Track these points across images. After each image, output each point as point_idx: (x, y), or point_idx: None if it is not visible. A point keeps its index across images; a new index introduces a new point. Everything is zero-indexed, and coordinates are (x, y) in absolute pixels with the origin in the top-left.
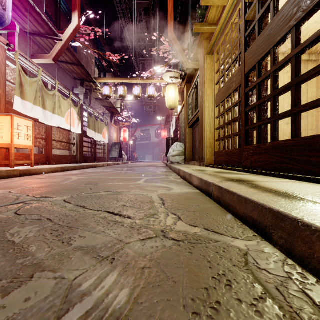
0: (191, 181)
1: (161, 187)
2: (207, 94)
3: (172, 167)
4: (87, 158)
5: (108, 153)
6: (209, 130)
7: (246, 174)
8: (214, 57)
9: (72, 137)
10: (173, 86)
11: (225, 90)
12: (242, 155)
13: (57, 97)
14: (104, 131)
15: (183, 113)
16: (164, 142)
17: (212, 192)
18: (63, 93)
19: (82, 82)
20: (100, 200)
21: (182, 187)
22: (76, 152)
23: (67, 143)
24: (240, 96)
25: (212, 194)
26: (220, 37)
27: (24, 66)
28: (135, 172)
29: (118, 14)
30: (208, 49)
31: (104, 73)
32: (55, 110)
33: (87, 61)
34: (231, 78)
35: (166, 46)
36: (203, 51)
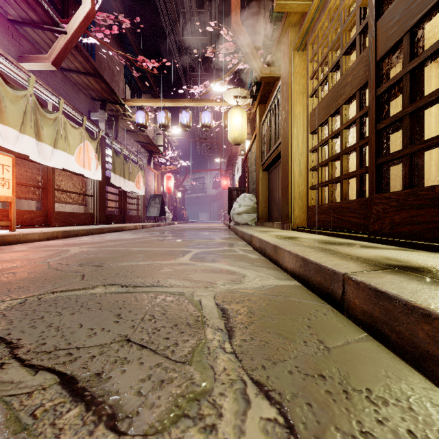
0: (277, 259)
1: (221, 273)
2: (295, 114)
3: (238, 230)
4: (111, 217)
5: (145, 209)
6: (298, 172)
7: (385, 247)
8: (308, 52)
9: (88, 186)
10: (239, 109)
11: (329, 102)
12: (370, 210)
13: (62, 123)
14: (138, 177)
15: (253, 150)
16: (225, 195)
17: (342, 297)
18: (73, 118)
19: (103, 103)
20: (76, 316)
21: (262, 271)
22: (94, 207)
23: (79, 194)
24: (360, 107)
25: (342, 301)
26: (318, 17)
27: (4, 71)
28: (180, 238)
29: (158, 4)
30: (297, 41)
31: (139, 94)
32: (58, 143)
33: (111, 74)
34: (341, 80)
35: (229, 44)
36: (288, 46)
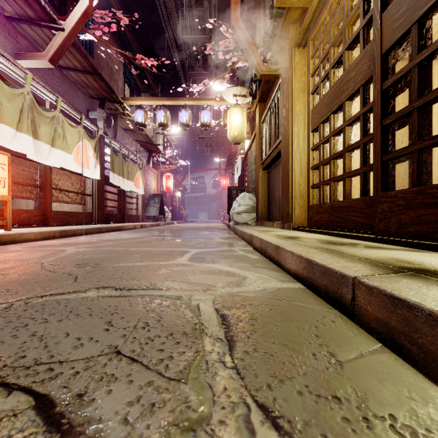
0: (279, 260)
1: (221, 274)
2: (296, 111)
3: (237, 230)
4: (110, 217)
5: (144, 209)
6: (299, 171)
7: (392, 247)
8: (309, 48)
9: (86, 185)
10: (239, 108)
11: (331, 99)
12: (375, 209)
13: (60, 121)
14: (137, 176)
15: (253, 149)
16: (225, 194)
17: (352, 302)
18: (71, 116)
19: (102, 102)
20: (63, 324)
21: (264, 273)
22: (92, 207)
23: (77, 193)
24: (364, 103)
25: (352, 307)
26: (320, 12)
27: (1, 68)
28: (179, 238)
29: (157, 2)
30: (297, 37)
31: (138, 93)
32: (56, 142)
33: (110, 73)
34: (344, 75)
35: (229, 41)
36: (288, 43)
